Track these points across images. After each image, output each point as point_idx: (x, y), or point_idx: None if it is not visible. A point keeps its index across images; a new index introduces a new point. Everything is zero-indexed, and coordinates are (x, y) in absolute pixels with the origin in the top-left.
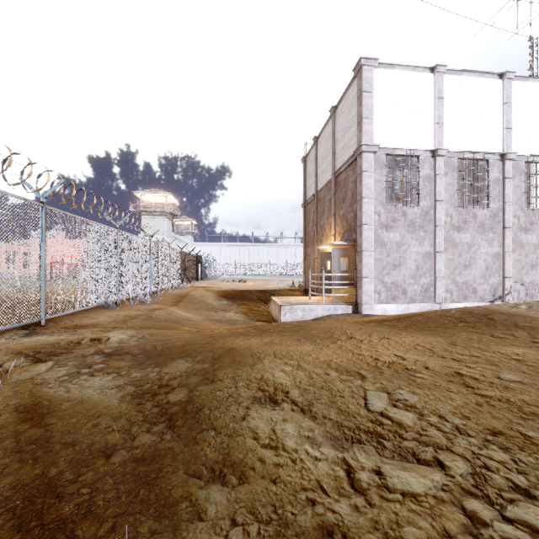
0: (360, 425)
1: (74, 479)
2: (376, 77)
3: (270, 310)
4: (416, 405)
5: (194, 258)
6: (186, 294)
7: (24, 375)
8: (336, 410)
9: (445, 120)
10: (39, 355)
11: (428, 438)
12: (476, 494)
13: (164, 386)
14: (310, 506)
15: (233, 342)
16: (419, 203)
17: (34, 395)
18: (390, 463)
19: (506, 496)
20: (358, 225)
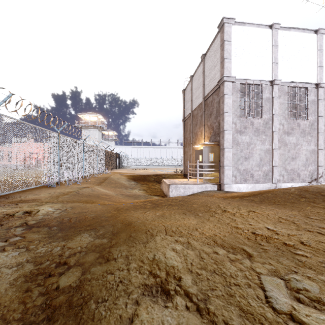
0: None
1: None
2: (233, 31)
3: (162, 188)
4: (322, 299)
5: (114, 154)
6: (107, 177)
7: None
8: (237, 310)
9: (279, 61)
10: None
11: None
12: None
13: (61, 264)
14: None
15: (132, 215)
16: (262, 116)
17: None
18: None
19: None
20: (221, 131)
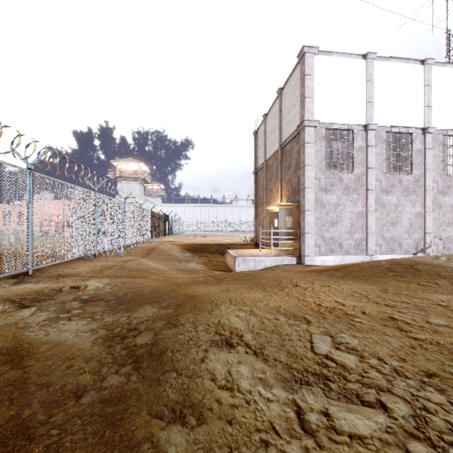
0: (307, 368)
1: (45, 420)
2: (316, 63)
3: (226, 261)
4: (357, 348)
5: (162, 216)
6: (155, 247)
7: (10, 319)
8: (285, 353)
9: (375, 100)
10: (24, 302)
11: (370, 380)
12: (418, 437)
13: (132, 329)
14: (263, 448)
15: (194, 289)
16: (353, 170)
17: (16, 338)
18: (336, 405)
19: (447, 439)
20: (301, 188)
